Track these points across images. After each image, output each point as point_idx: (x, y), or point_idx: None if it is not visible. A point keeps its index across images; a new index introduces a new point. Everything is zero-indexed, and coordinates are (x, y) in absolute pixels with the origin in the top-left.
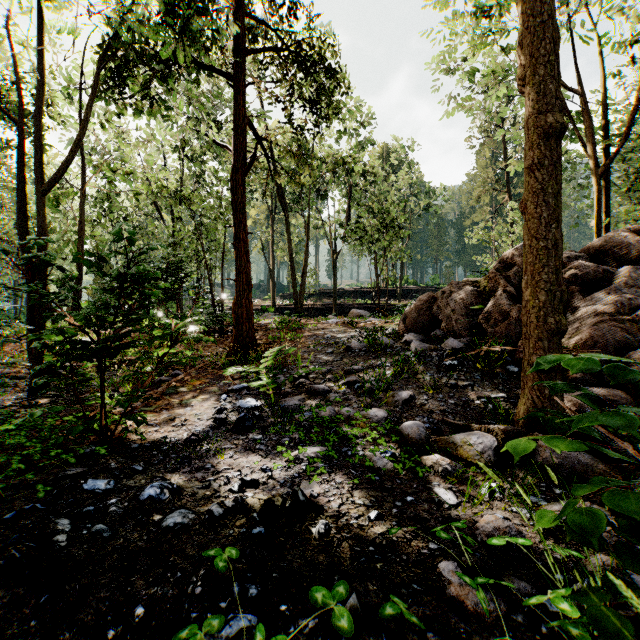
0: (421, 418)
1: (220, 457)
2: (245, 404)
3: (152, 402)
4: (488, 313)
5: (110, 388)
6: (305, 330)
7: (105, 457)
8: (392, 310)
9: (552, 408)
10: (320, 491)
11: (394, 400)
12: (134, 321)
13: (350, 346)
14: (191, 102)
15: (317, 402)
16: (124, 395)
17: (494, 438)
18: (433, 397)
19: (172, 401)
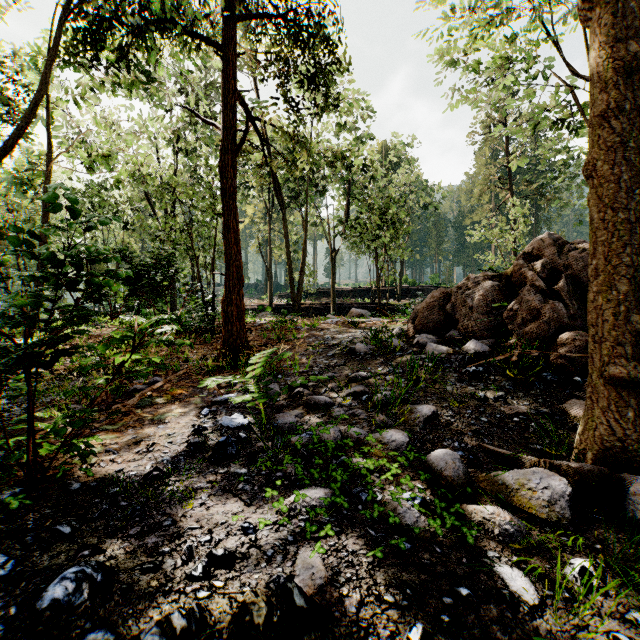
0: (450, 442)
1: (188, 504)
2: (229, 422)
3: (118, 418)
4: (513, 311)
5: (74, 399)
6: (303, 330)
7: (29, 506)
8: (392, 310)
9: (637, 437)
10: (326, 574)
11: (413, 417)
12: (79, 319)
13: (354, 349)
14: (183, 91)
15: (318, 419)
16: (68, 416)
17: (565, 481)
18: (460, 413)
19: (143, 416)
